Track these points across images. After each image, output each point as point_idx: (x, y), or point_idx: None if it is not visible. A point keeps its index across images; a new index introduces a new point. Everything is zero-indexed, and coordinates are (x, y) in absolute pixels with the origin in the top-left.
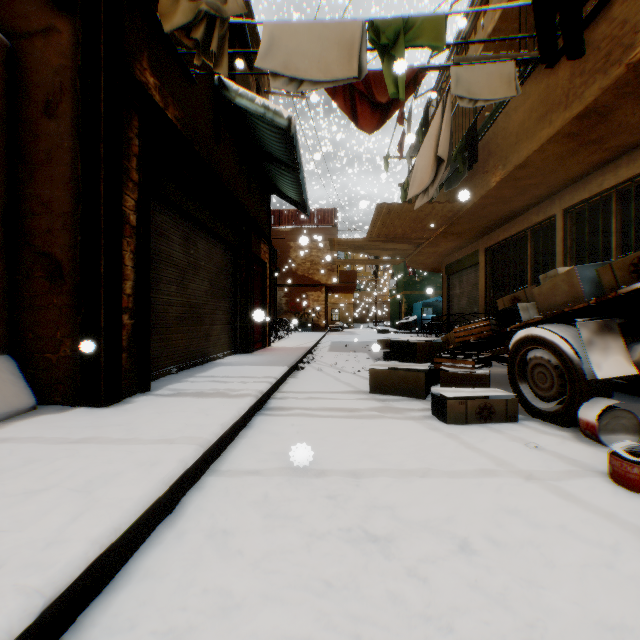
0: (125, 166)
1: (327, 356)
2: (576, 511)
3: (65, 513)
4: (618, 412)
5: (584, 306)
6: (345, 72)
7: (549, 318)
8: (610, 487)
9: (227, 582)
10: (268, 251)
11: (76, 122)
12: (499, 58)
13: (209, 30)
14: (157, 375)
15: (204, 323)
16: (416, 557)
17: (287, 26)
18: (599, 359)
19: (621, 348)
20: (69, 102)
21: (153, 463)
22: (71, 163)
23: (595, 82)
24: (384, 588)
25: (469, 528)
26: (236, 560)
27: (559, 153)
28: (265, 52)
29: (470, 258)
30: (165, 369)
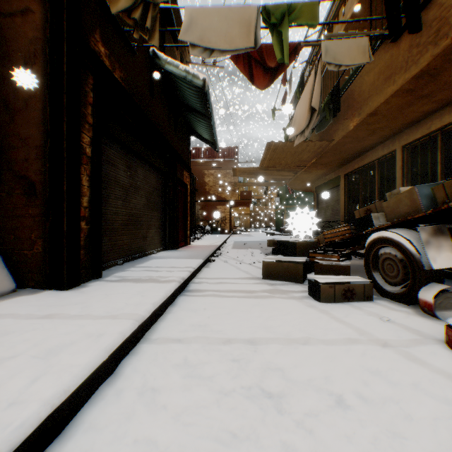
0: (82, 112)
1: (231, 252)
2: (424, 372)
3: (26, 377)
4: (449, 294)
5: (423, 215)
6: (245, 43)
7: (395, 224)
8: (447, 352)
9: (153, 433)
10: (189, 176)
11: (46, 79)
12: (356, 35)
13: (145, 12)
14: (107, 266)
15: (142, 228)
16: (303, 411)
17: (202, 10)
18: (434, 254)
19: (450, 246)
20: (40, 64)
21: (99, 335)
22: (42, 109)
23: (428, 51)
24: (278, 439)
25: (342, 386)
26: (161, 414)
27: (400, 104)
28: (186, 29)
29: (333, 181)
30: (113, 261)
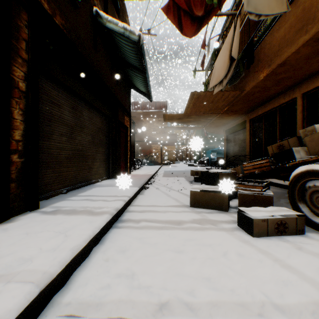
0: (14, 45)
1: (162, 179)
2: None
3: None
4: None
5: None
6: None
7: None
8: None
9: None
10: (129, 121)
11: None
12: None
13: None
14: (51, 195)
15: (87, 161)
16: None
17: None
18: None
19: None
20: None
21: None
22: None
23: None
24: None
25: None
26: None
27: (308, 54)
28: None
29: (240, 125)
30: (57, 191)
